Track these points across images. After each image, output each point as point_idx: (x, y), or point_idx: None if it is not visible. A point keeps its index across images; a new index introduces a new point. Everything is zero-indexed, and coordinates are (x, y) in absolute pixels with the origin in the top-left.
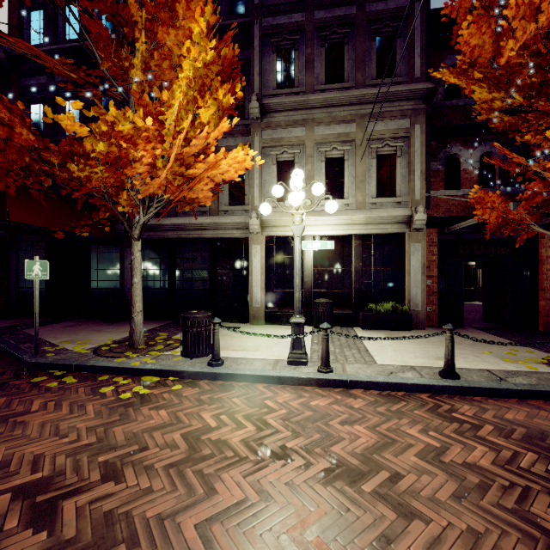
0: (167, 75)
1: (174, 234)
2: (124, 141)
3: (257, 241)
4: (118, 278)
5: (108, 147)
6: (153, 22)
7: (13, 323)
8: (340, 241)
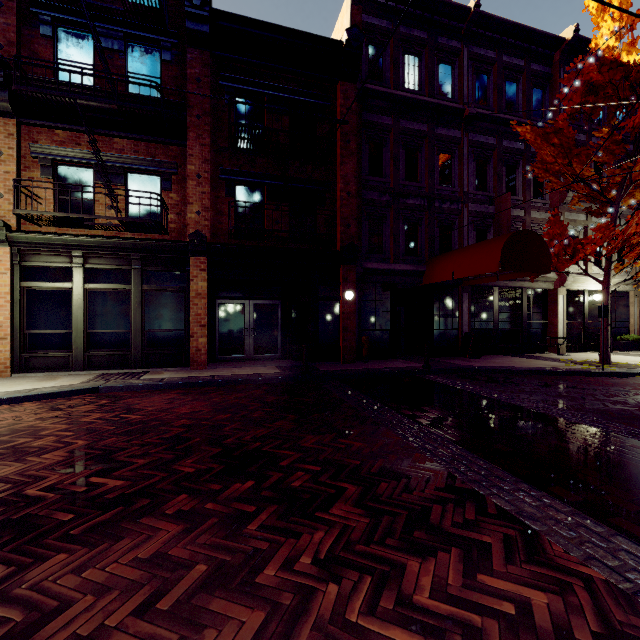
0: None
1: (504, 283)
2: None
3: (562, 292)
4: (457, 319)
5: None
6: None
7: (411, 363)
8: (600, 294)
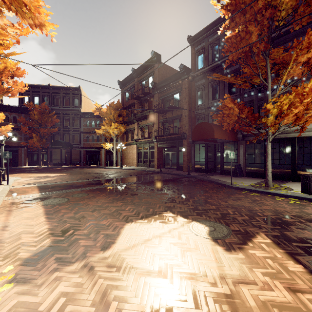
0: (296, 72)
1: None
2: (294, 108)
3: None
4: (236, 158)
5: (276, 110)
6: (297, 56)
7: (198, 174)
8: None
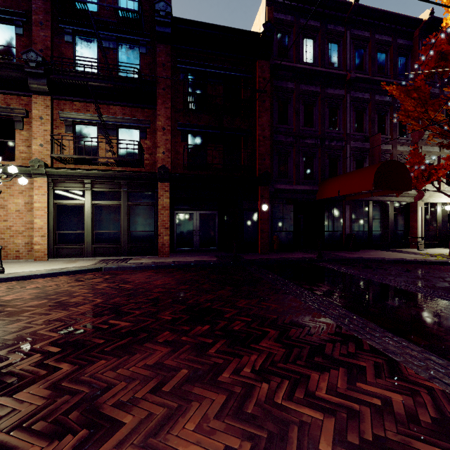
0: None
1: (376, 198)
2: None
3: (421, 204)
4: (341, 224)
5: None
6: None
7: (308, 254)
8: None
